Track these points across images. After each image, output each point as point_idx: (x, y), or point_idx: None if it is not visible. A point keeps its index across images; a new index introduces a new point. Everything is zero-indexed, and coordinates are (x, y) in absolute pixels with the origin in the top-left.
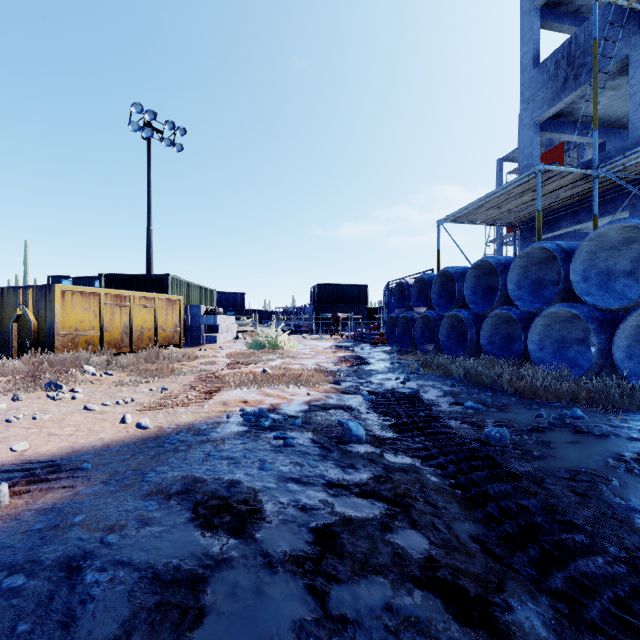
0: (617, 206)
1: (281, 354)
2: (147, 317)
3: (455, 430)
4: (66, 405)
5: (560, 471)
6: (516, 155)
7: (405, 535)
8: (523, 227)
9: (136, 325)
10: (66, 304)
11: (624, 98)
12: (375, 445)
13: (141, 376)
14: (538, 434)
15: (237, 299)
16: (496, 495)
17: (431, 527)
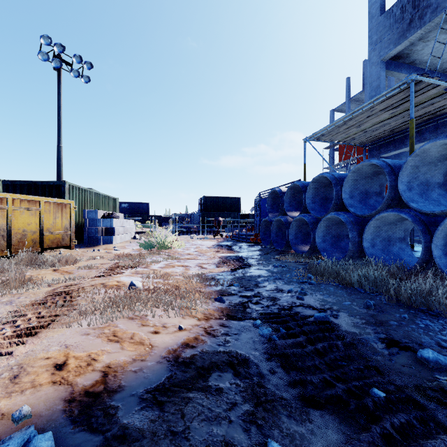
0: None
1: (167, 255)
2: (30, 220)
3: None
4: None
5: None
6: (344, 107)
7: None
8: (372, 146)
9: (16, 228)
10: None
11: None
12: None
13: None
14: None
15: (143, 208)
16: None
17: None
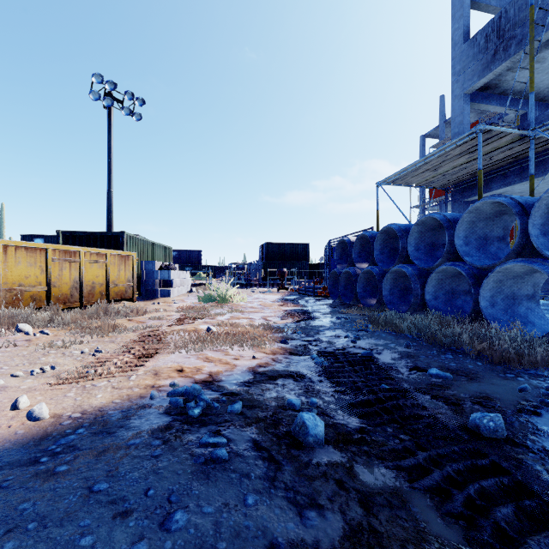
0: (547, 168)
1: (230, 308)
2: (98, 272)
3: (430, 411)
4: None
5: None
6: (437, 132)
7: None
8: (454, 189)
9: (87, 280)
10: (9, 259)
11: (547, 71)
12: (339, 446)
13: (79, 335)
14: (535, 418)
15: (194, 256)
16: None
17: None
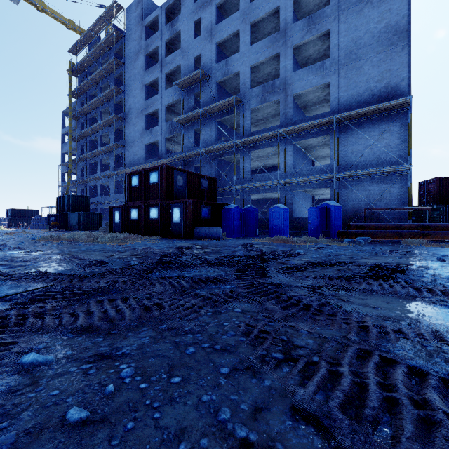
0: None
1: None
2: None
3: None
4: None
5: None
6: None
7: None
8: None
9: None
10: None
11: None
12: None
13: None
14: None
15: None
16: None
17: None
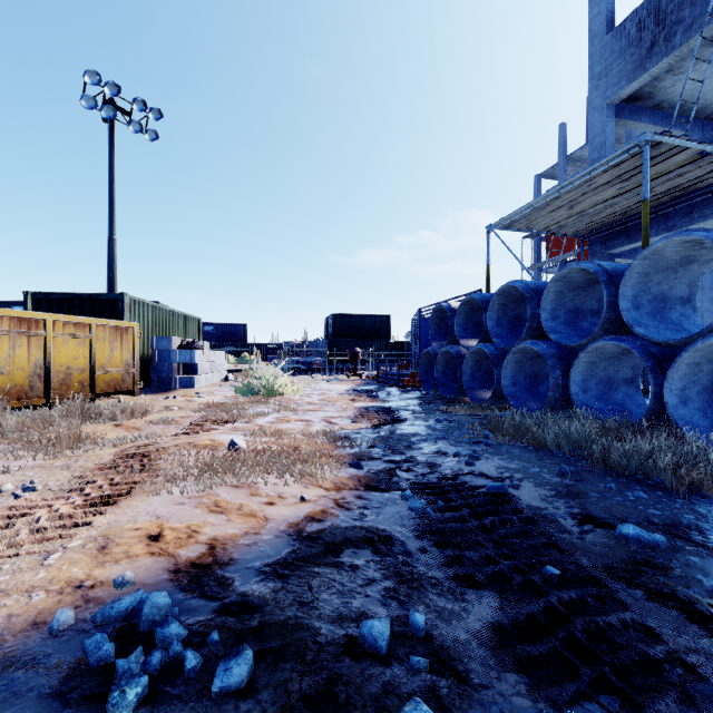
0: None
1: (277, 404)
2: (78, 352)
3: (669, 645)
4: None
5: None
6: (556, 171)
7: None
8: (593, 237)
9: (58, 364)
10: None
11: None
12: None
13: (14, 454)
14: None
15: (237, 332)
16: None
17: None
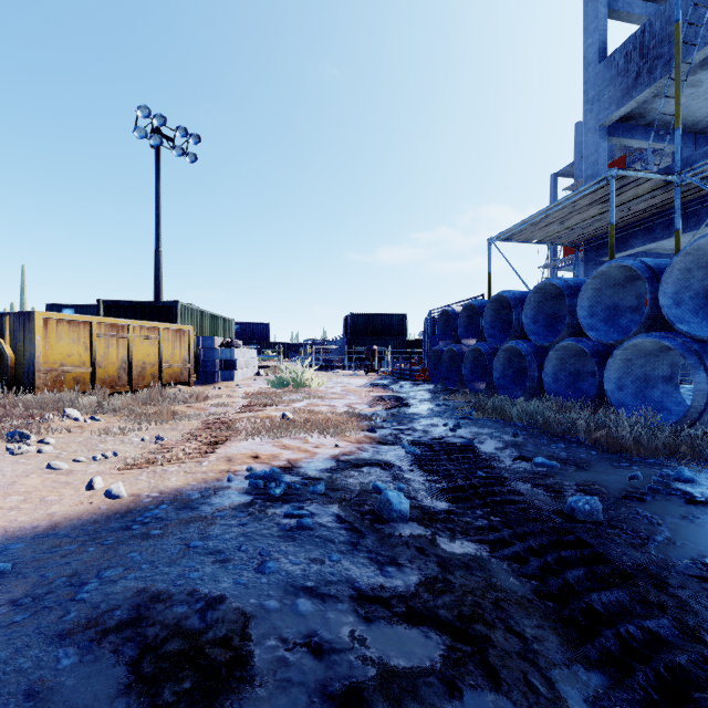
0: (700, 220)
1: (307, 393)
2: (150, 350)
3: (527, 497)
4: (26, 462)
5: (684, 564)
6: (572, 170)
7: (484, 707)
8: (587, 246)
9: (136, 360)
10: (49, 335)
11: (704, 97)
12: (424, 523)
13: (135, 422)
14: (638, 504)
15: (260, 331)
16: (606, 610)
17: (523, 685)
